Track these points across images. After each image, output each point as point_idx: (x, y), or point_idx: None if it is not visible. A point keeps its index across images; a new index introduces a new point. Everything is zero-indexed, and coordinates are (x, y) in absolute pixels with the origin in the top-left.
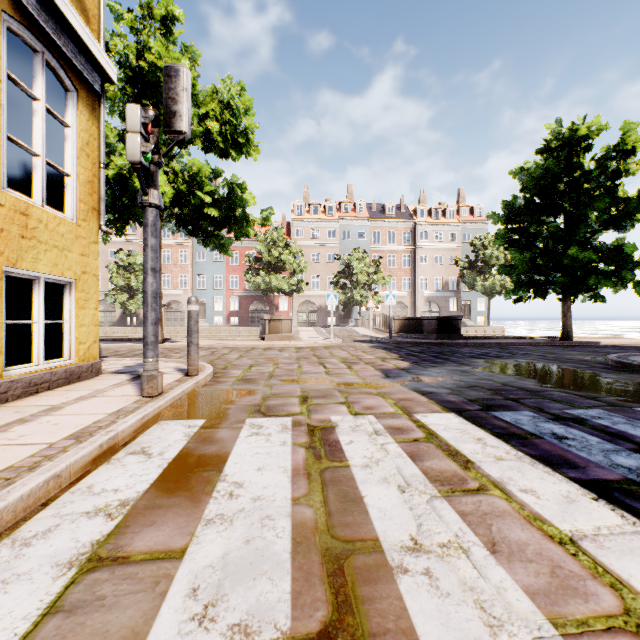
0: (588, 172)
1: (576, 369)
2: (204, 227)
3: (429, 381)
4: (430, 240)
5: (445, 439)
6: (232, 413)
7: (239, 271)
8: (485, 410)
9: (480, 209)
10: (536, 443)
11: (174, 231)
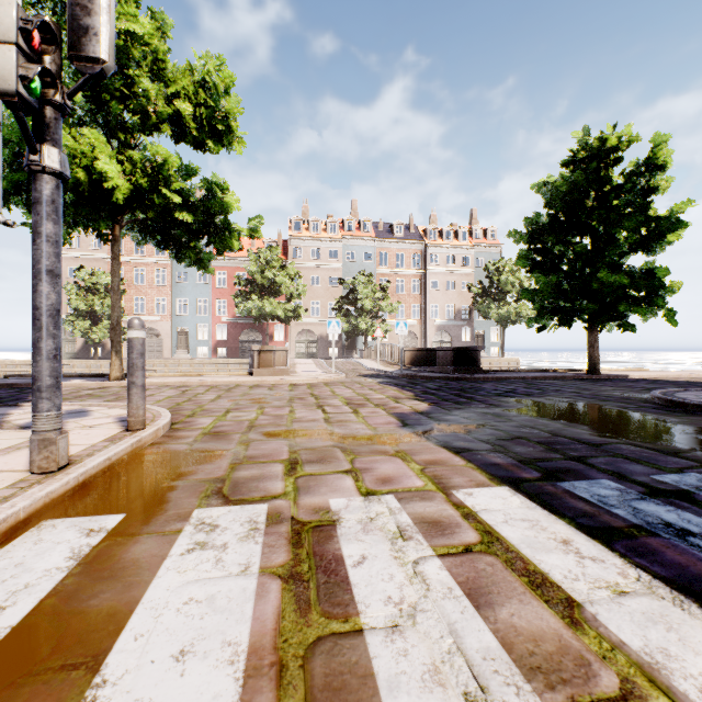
0: (619, 186)
1: (625, 410)
2: (177, 237)
3: (459, 431)
4: (441, 264)
5: (513, 545)
6: (175, 498)
7: (227, 295)
8: (549, 479)
9: (494, 232)
10: (655, 547)
11: (140, 242)
